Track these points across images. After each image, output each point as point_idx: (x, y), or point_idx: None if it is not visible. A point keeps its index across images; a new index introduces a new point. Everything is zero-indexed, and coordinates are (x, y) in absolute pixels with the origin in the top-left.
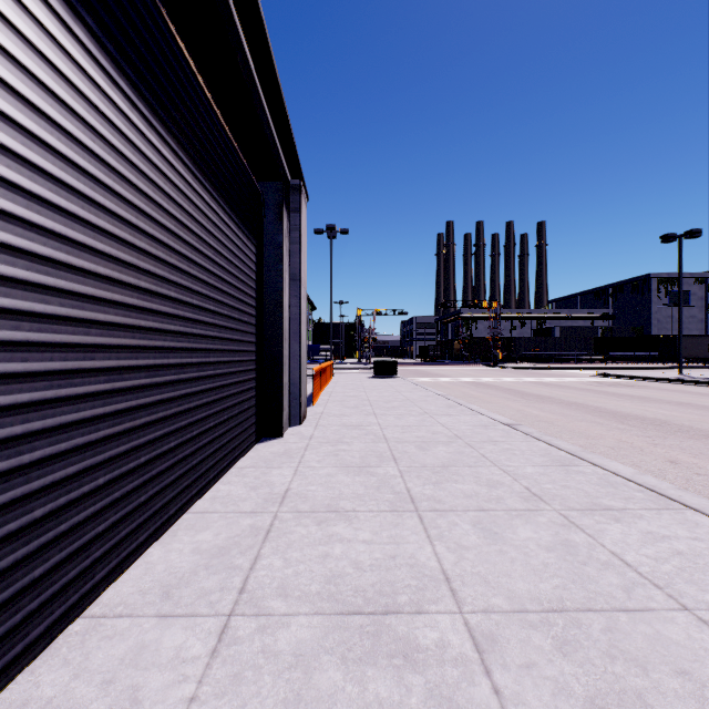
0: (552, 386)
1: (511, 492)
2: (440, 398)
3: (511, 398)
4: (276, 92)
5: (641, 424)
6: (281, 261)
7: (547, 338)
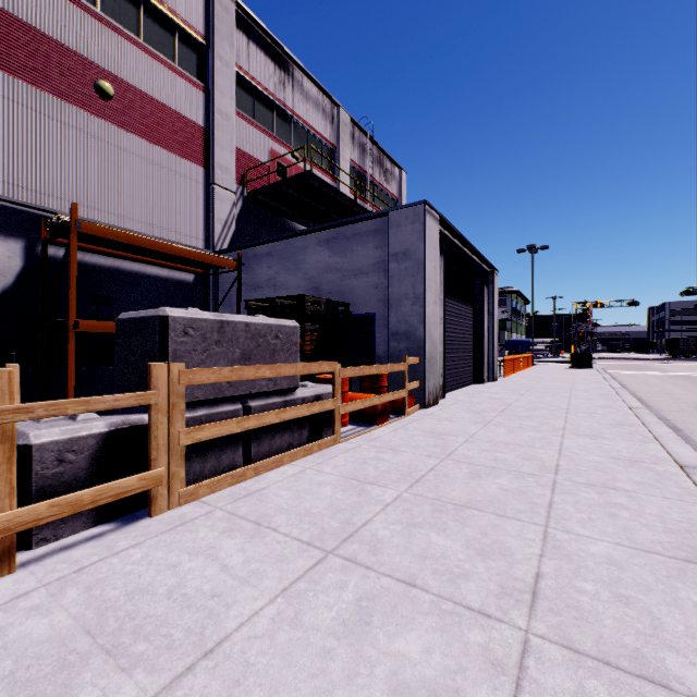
0: None
1: (561, 396)
2: (599, 379)
3: (683, 385)
4: (480, 256)
5: None
6: (483, 311)
7: None
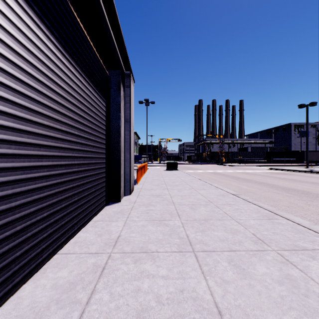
0: (249, 174)
1: (245, 237)
2: (198, 180)
3: (231, 180)
4: (115, 18)
5: (298, 193)
6: (119, 111)
7: (245, 152)
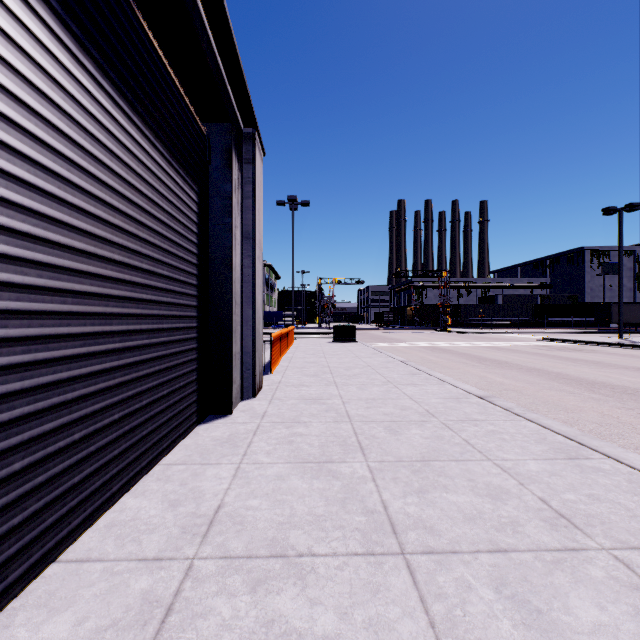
0: (504, 350)
1: (525, 509)
2: (401, 364)
3: (469, 363)
4: None
5: (614, 393)
6: (230, 214)
7: (492, 305)
